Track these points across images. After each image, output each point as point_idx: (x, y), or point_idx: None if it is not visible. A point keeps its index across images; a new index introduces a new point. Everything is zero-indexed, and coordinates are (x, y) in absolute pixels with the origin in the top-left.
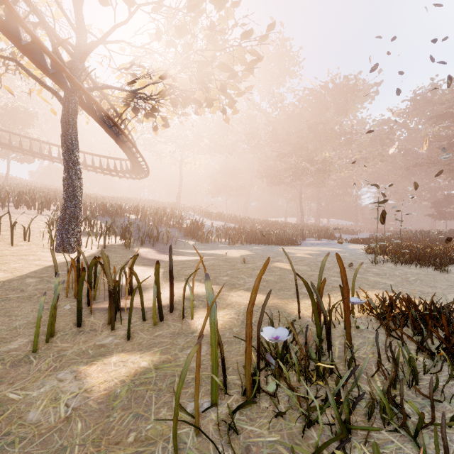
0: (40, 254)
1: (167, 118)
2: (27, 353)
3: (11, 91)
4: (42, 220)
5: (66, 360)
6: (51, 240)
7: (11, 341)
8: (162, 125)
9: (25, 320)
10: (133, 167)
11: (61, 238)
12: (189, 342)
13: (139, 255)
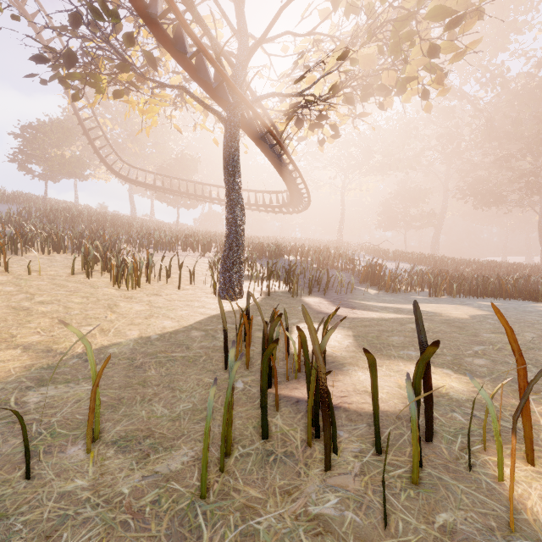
0: (203, 300)
1: (336, 126)
2: (192, 495)
3: (179, 129)
4: (204, 262)
5: None
6: (214, 284)
7: (172, 448)
8: (330, 137)
9: (190, 402)
10: (292, 199)
11: (223, 282)
12: None
13: (310, 307)
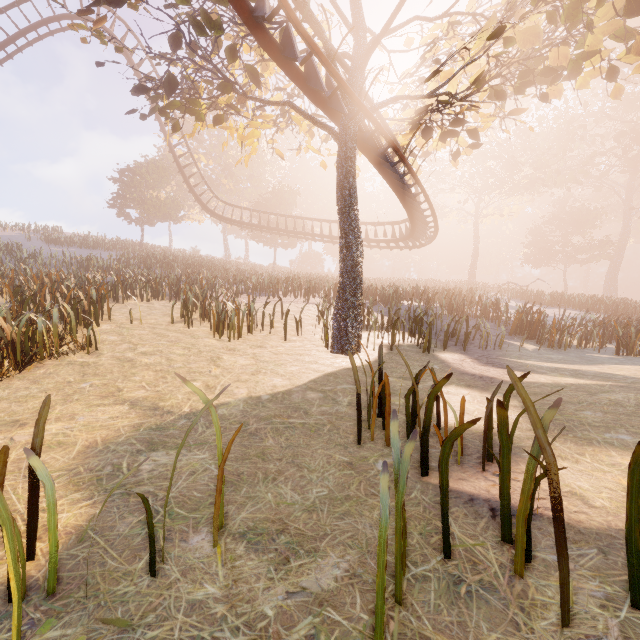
0: (314, 354)
1: (476, 132)
2: (362, 636)
3: (282, 155)
4: (309, 309)
5: None
6: (325, 335)
7: (317, 553)
8: (468, 147)
9: (324, 487)
10: (413, 230)
11: (338, 333)
12: None
13: (449, 365)
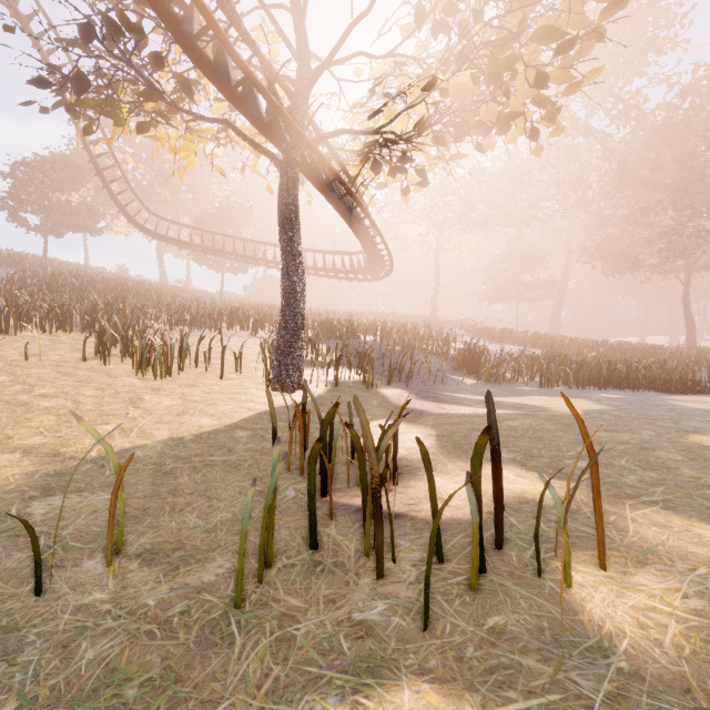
0: (252, 392)
1: (424, 171)
2: (226, 605)
3: (223, 173)
4: (256, 344)
5: (296, 658)
6: (266, 373)
7: (206, 560)
8: (417, 185)
9: (229, 512)
10: (369, 262)
11: (278, 370)
12: (622, 704)
13: (387, 401)
